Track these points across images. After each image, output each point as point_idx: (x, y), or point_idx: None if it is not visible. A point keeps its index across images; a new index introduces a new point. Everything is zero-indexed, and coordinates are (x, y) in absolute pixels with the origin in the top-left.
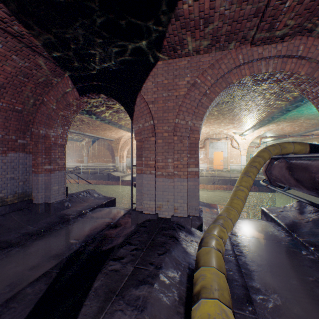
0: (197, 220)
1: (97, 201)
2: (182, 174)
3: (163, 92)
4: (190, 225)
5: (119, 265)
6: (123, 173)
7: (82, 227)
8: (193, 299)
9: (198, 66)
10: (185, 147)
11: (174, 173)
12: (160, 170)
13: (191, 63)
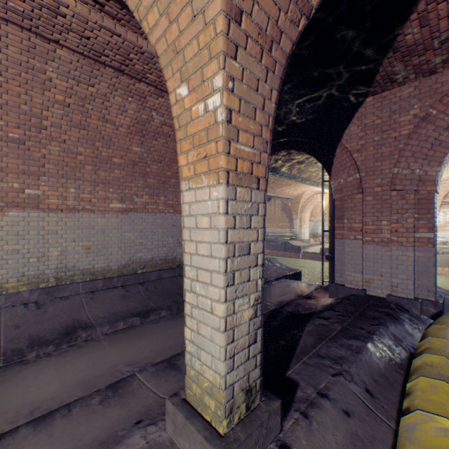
0: (431, 306)
1: (280, 271)
2: (404, 240)
3: (373, 136)
4: (418, 309)
5: (325, 322)
6: (304, 243)
7: (271, 293)
8: (414, 355)
9: (432, 90)
10: (409, 205)
11: (391, 239)
12: (369, 235)
13: (420, 88)
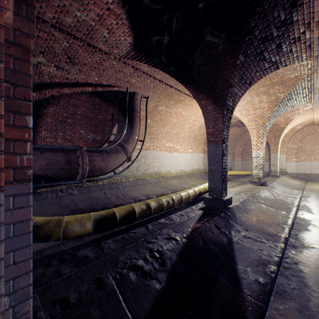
0: None
1: None
2: None
3: None
4: None
5: (172, 233)
6: None
7: None
8: (149, 207)
9: None
10: None
11: None
12: None
13: None
